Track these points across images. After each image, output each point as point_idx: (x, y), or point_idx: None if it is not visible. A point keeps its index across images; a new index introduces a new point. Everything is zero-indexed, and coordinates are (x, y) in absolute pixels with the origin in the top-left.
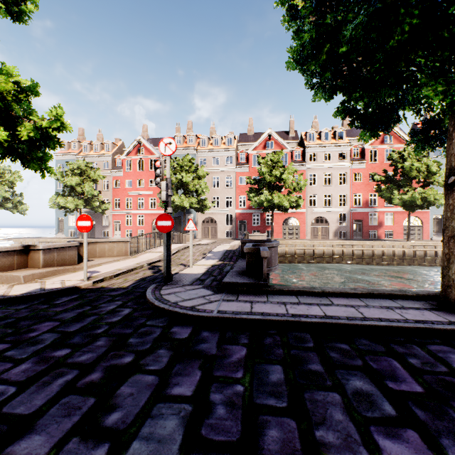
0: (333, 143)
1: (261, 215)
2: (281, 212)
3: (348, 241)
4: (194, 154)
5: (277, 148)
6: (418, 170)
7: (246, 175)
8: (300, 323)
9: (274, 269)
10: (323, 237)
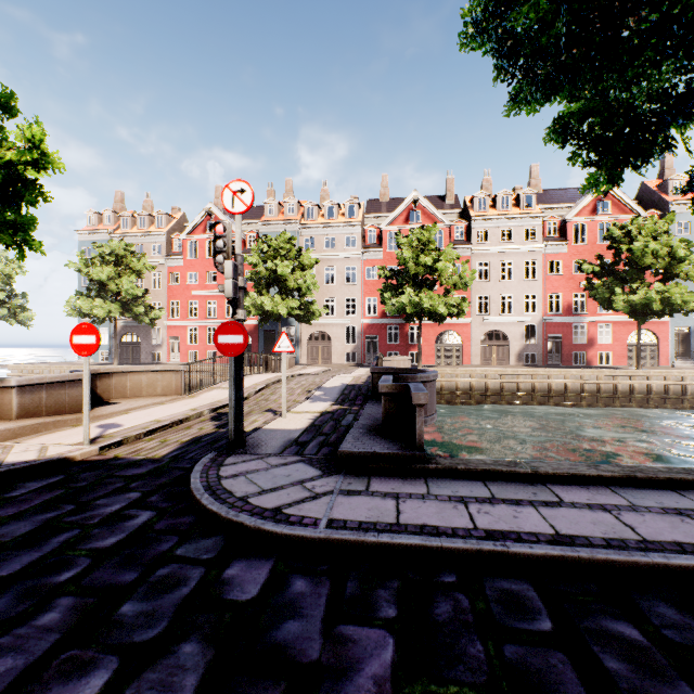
0: (515, 213)
1: (402, 327)
2: (434, 323)
3: (542, 369)
4: (296, 232)
5: (427, 222)
6: (655, 256)
7: (377, 264)
8: (507, 557)
9: (430, 421)
10: (499, 363)
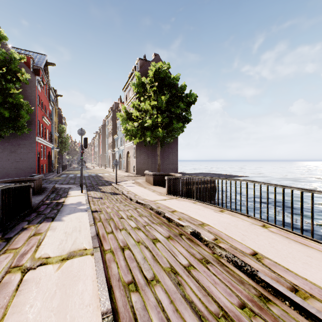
0: None
1: None
2: None
3: None
4: None
5: None
6: None
7: None
8: None
9: None
10: None
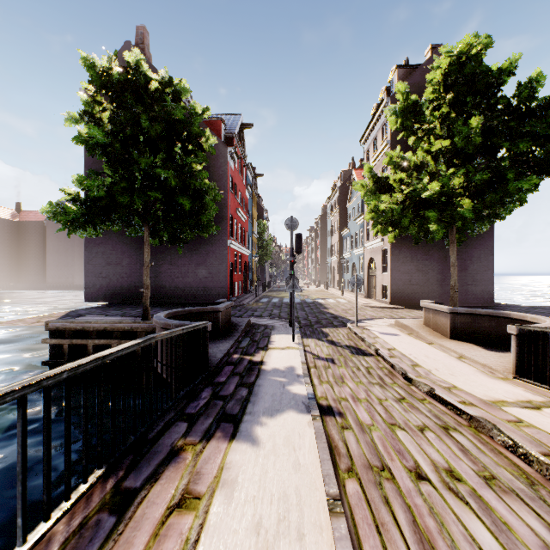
0: None
1: None
2: None
3: None
4: None
5: None
6: None
7: None
8: None
9: None
10: None
